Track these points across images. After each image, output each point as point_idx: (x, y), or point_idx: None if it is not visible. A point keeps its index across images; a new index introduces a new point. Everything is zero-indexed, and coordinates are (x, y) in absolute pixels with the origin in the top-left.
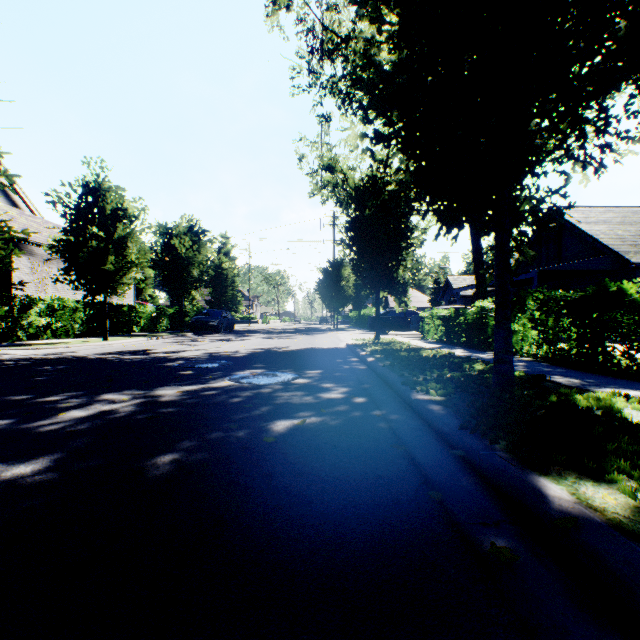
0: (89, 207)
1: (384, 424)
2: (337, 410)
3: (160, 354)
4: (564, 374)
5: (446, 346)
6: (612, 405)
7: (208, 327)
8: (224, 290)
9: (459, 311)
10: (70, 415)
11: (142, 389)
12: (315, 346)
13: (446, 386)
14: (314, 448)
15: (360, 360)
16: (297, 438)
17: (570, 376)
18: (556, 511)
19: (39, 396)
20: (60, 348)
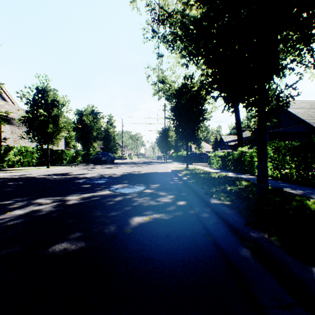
0: (39, 99)
1: (197, 219)
2: (168, 209)
3: (74, 175)
4: (291, 187)
5: (223, 171)
6: None
7: (101, 161)
8: (109, 142)
9: (229, 153)
10: (13, 213)
11: (60, 196)
12: (155, 171)
13: (229, 195)
14: (155, 237)
15: (179, 178)
16: (145, 230)
17: (295, 188)
18: None
19: (1, 200)
20: (23, 172)
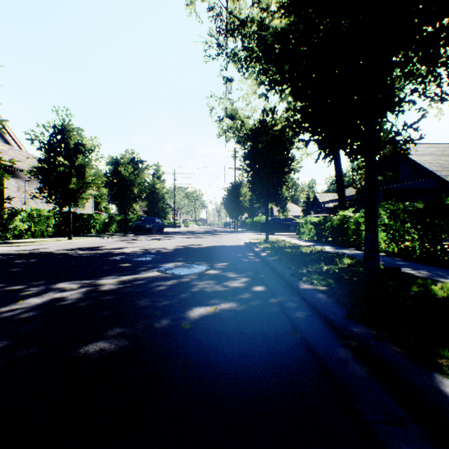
0: (58, 143)
1: (280, 310)
2: (241, 297)
3: (108, 250)
4: (413, 266)
5: (317, 244)
6: None
7: (145, 230)
8: (156, 203)
9: (327, 218)
10: (27, 302)
11: (89, 279)
12: (222, 244)
13: (326, 277)
14: (224, 334)
15: (255, 255)
16: (209, 324)
17: (418, 268)
18: None
19: (8, 285)
20: (36, 245)
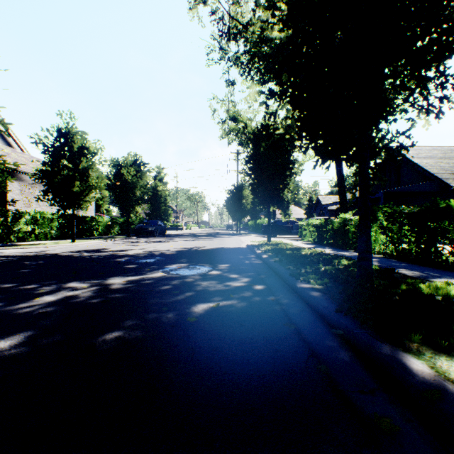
0: (62, 146)
1: (278, 306)
2: (242, 295)
3: (112, 252)
4: (407, 267)
5: (318, 246)
6: (448, 292)
7: (147, 232)
8: (159, 206)
9: (328, 221)
10: (43, 299)
11: (98, 279)
12: (224, 246)
13: (322, 277)
14: (226, 326)
15: (257, 256)
16: (213, 318)
17: (412, 269)
18: (421, 383)
19: (21, 284)
20: (40, 247)
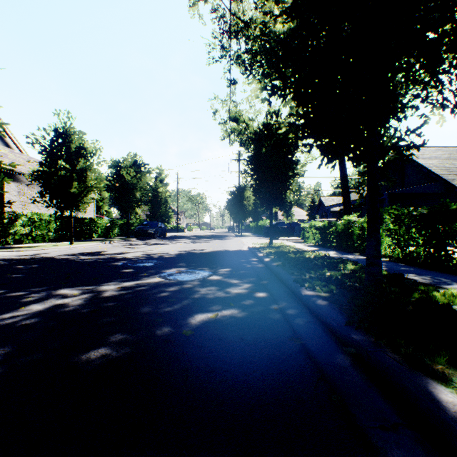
0: (59, 146)
1: (281, 317)
2: (243, 304)
3: (110, 255)
4: (416, 272)
5: (322, 249)
6: None
7: (147, 234)
8: (159, 207)
9: (331, 223)
10: (29, 309)
11: (91, 285)
12: (225, 249)
13: (328, 283)
14: (225, 341)
15: (259, 260)
16: (211, 331)
17: (422, 274)
18: (455, 421)
19: (9, 291)
20: (37, 250)
